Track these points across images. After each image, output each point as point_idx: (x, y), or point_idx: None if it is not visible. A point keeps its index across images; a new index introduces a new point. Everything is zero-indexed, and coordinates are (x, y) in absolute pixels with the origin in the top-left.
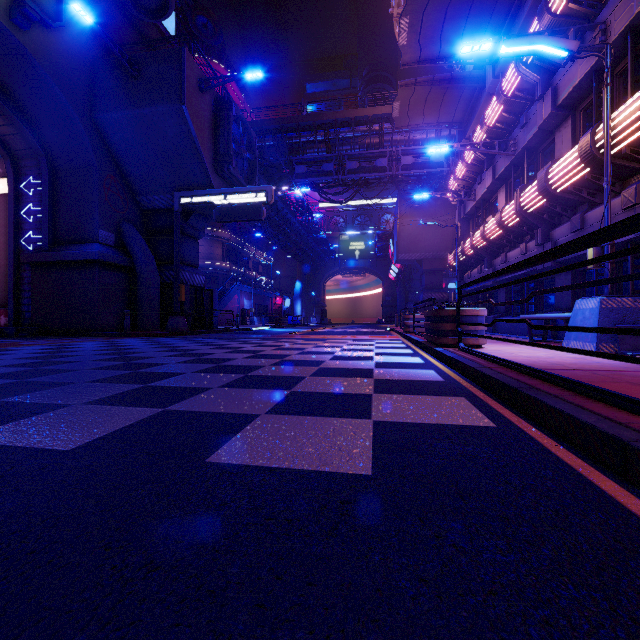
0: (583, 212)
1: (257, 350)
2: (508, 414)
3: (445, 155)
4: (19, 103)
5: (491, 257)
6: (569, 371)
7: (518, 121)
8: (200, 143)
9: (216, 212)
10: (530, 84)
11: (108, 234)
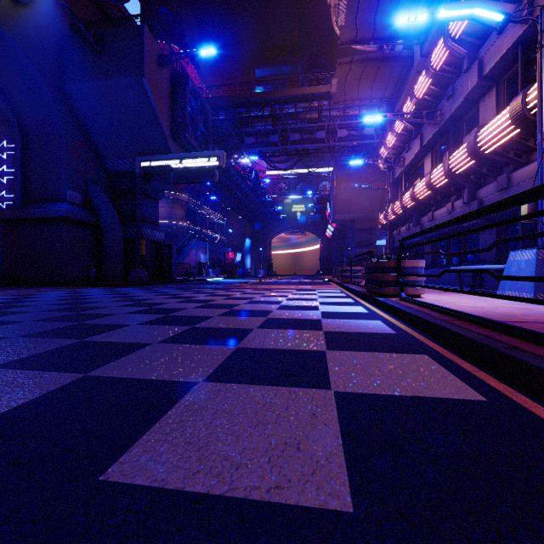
0: (509, 172)
1: (208, 299)
2: (489, 380)
3: (375, 129)
4: None
5: (419, 216)
6: (530, 324)
7: (444, 94)
8: (159, 112)
9: (173, 175)
10: (457, 58)
11: (75, 194)
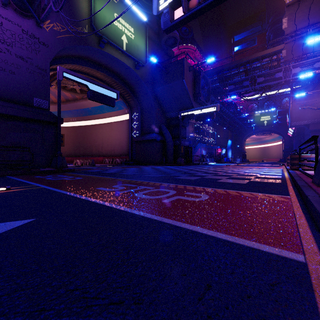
0: None
1: (215, 170)
2: (288, 182)
3: None
4: (134, 91)
5: None
6: None
7: None
8: (189, 91)
9: (195, 117)
10: None
11: (157, 129)
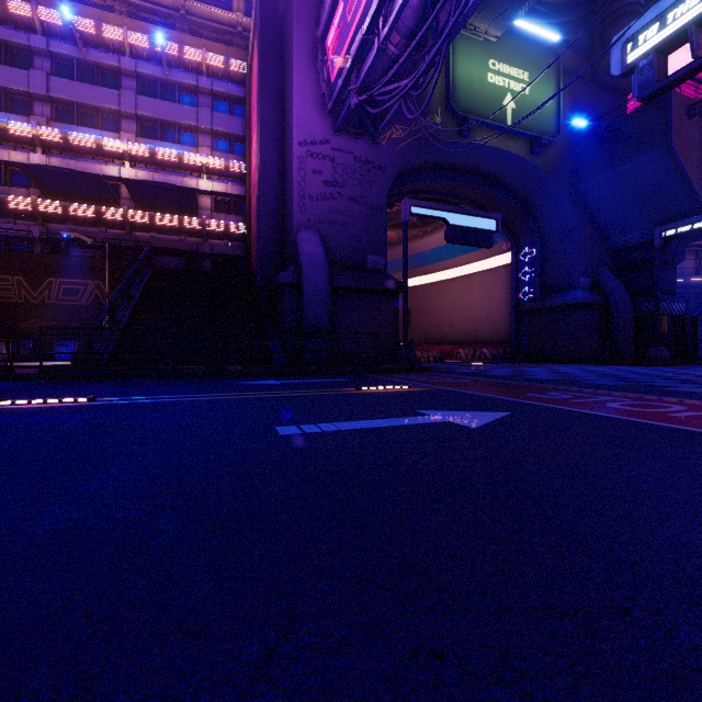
0: None
1: None
2: None
3: None
4: (524, 202)
5: None
6: None
7: None
8: (688, 171)
9: None
10: None
11: (585, 280)
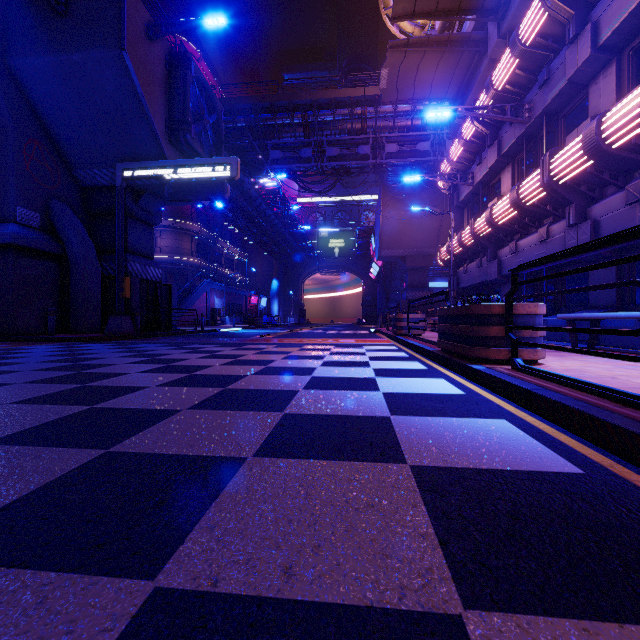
0: None
1: (198, 365)
2: None
3: (431, 144)
4: None
5: (495, 247)
6: None
7: (533, 82)
8: (148, 103)
9: (168, 188)
10: (556, 27)
11: (30, 213)
